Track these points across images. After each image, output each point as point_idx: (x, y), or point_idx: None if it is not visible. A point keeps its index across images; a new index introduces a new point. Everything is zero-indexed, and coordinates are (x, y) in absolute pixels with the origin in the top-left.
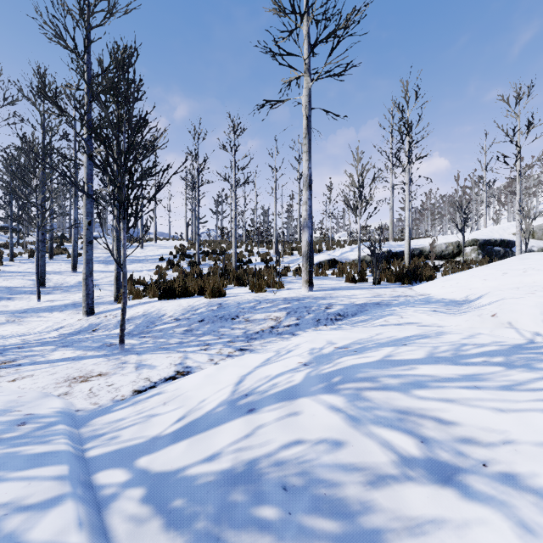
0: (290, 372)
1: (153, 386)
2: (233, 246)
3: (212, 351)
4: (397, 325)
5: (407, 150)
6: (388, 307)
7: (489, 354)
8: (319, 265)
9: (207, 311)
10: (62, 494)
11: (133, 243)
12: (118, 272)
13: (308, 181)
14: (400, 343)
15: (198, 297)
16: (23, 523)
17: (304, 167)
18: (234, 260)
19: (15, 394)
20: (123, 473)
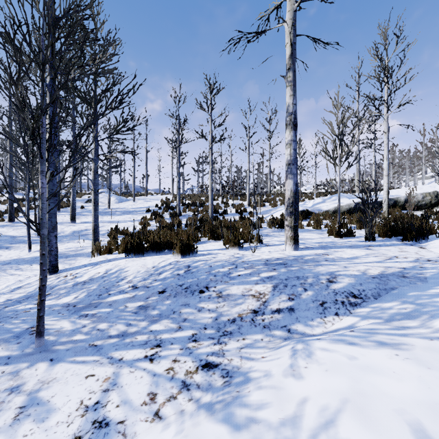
0: None
1: None
2: (210, 198)
3: (160, 366)
4: None
5: (386, 98)
6: (428, 285)
7: None
8: None
9: (171, 277)
10: None
11: (129, 197)
12: (95, 225)
13: (292, 120)
14: None
15: (167, 254)
16: None
17: (287, 104)
18: (210, 212)
19: None
20: None
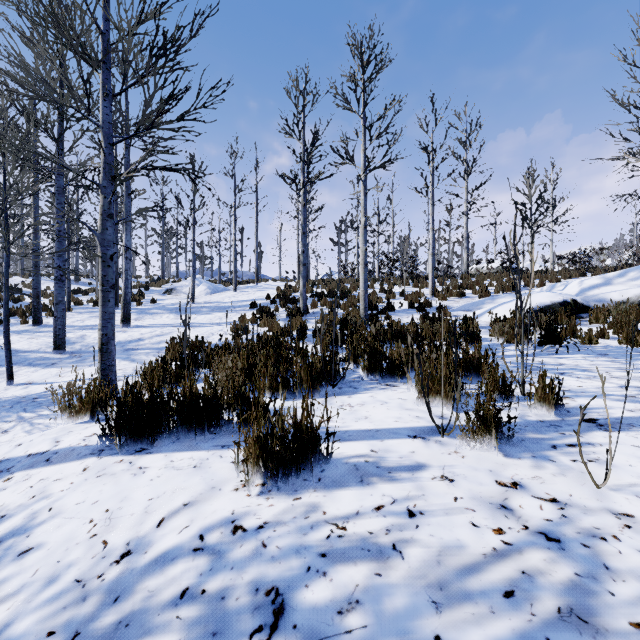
0: None
1: None
2: (361, 280)
3: None
4: None
5: None
6: None
7: None
8: (540, 313)
9: None
10: None
11: (230, 286)
12: (104, 335)
13: None
14: None
15: (228, 444)
16: None
17: None
18: (363, 306)
19: None
20: None
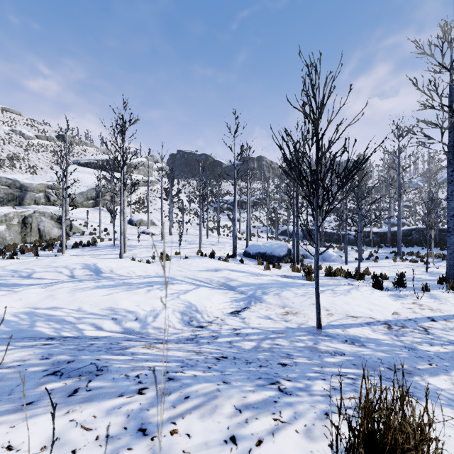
0: (179, 283)
1: (243, 309)
2: None
3: (227, 326)
4: (57, 308)
5: None
6: None
7: (103, 279)
8: None
9: (296, 376)
10: (226, 282)
11: None
12: None
13: None
14: (122, 284)
15: None
16: (227, 280)
17: None
18: None
19: (300, 304)
20: (220, 287)
